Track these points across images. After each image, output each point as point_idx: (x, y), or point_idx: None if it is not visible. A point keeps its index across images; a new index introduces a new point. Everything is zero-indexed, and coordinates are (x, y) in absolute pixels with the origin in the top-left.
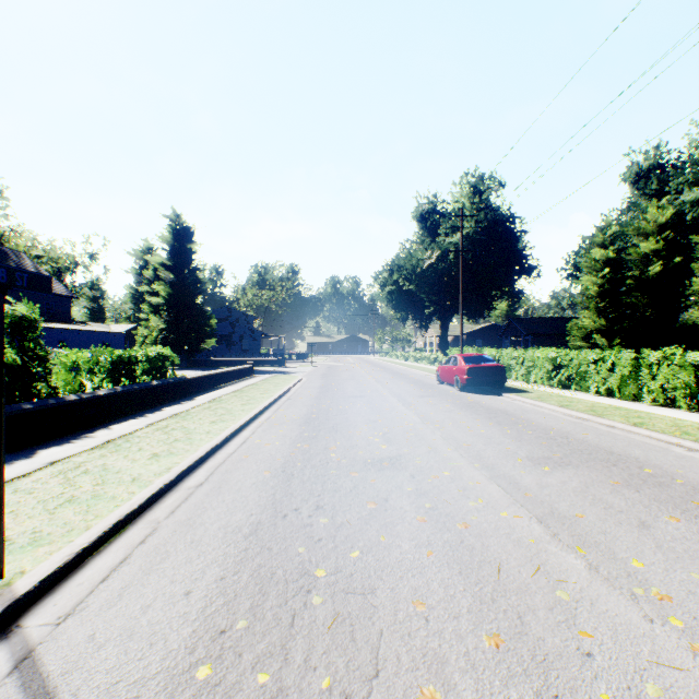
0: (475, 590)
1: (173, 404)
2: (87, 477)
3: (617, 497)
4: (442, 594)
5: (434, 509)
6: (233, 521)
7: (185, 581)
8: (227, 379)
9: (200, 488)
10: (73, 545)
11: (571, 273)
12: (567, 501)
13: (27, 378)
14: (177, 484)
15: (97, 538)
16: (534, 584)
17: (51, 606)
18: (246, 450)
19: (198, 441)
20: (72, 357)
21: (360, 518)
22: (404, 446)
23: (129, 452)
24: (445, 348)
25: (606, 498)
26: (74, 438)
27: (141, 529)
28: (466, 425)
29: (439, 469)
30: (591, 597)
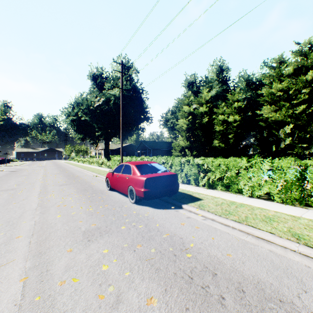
0: None
1: None
2: None
3: None
4: None
5: None
6: None
7: None
8: None
9: None
10: None
11: (165, 122)
12: None
13: None
14: None
15: None
16: None
17: None
18: None
19: None
20: None
21: None
22: None
23: None
24: (107, 156)
25: None
26: None
27: None
28: None
29: None
30: None
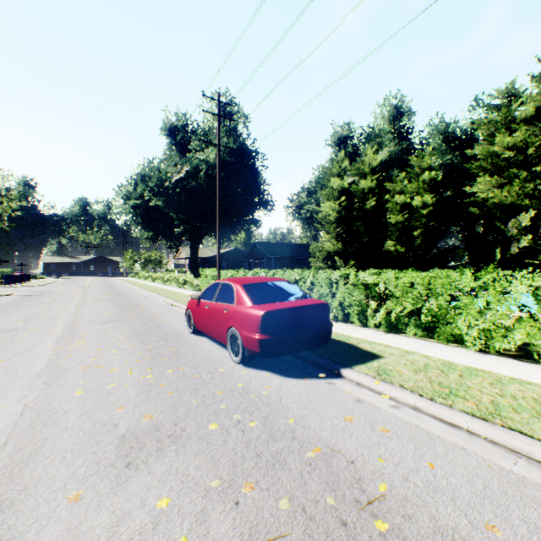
0: None
1: None
2: None
3: None
4: None
5: None
6: None
7: None
8: None
9: None
10: None
11: (296, 210)
12: None
13: None
14: None
15: None
16: None
17: None
18: None
19: None
20: None
21: None
22: None
23: None
24: (195, 269)
25: None
26: None
27: None
28: None
29: None
30: None
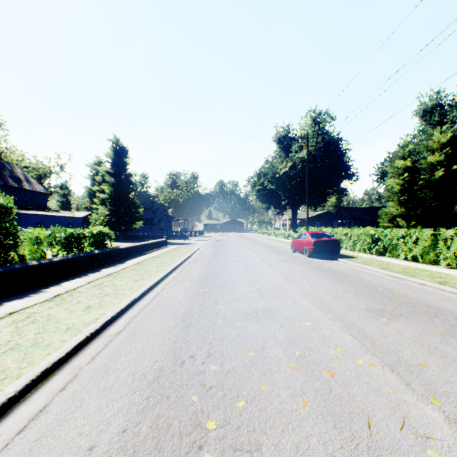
0: (352, 448)
1: (109, 266)
2: (33, 327)
3: (448, 346)
4: (322, 453)
5: (302, 357)
6: (140, 368)
7: (91, 433)
8: (149, 248)
9: (118, 336)
10: (1, 395)
11: (379, 177)
12: (408, 350)
13: (3, 249)
14: (101, 332)
15: (24, 387)
16: (404, 441)
17: None
18: (157, 302)
19: (122, 296)
20: (36, 234)
21: (244, 365)
22: (273, 299)
23: (69, 305)
24: (294, 228)
25: (439, 347)
26: (33, 293)
27: (65, 375)
28: (317, 283)
29: (302, 319)
30: None
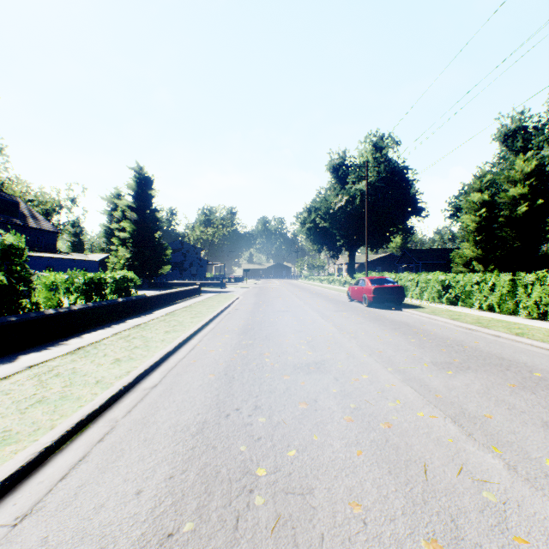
0: (406, 490)
1: (135, 317)
2: (58, 380)
3: (517, 398)
4: (376, 495)
5: (358, 409)
6: (182, 420)
7: (136, 480)
8: (179, 297)
9: (154, 389)
10: (37, 444)
11: (453, 213)
12: (474, 402)
13: (14, 295)
14: (135, 385)
15: (60, 437)
16: (460, 485)
17: (11, 506)
18: (194, 356)
19: (154, 348)
20: (51, 278)
21: (294, 417)
22: (326, 352)
23: (95, 358)
24: (352, 273)
25: (508, 399)
26: (51, 345)
27: (100, 427)
28: (376, 334)
29: (358, 372)
30: (517, 499)
